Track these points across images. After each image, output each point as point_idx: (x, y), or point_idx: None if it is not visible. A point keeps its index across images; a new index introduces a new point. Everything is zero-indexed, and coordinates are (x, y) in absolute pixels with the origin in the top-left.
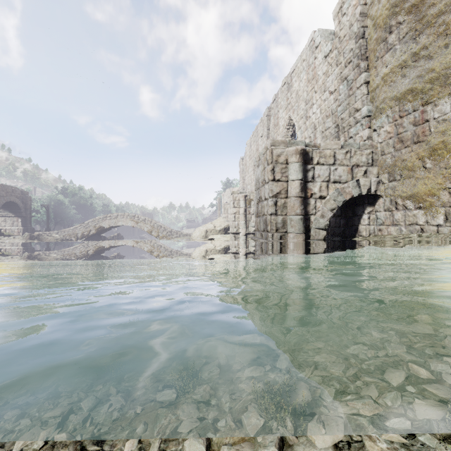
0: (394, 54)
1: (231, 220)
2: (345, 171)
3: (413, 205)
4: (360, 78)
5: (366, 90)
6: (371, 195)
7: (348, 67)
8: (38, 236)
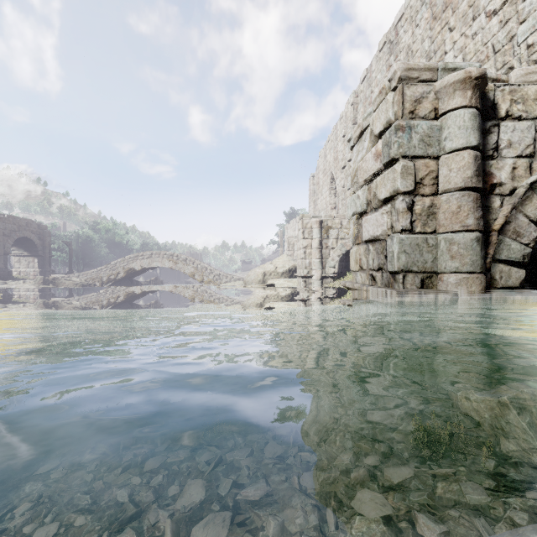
0: None
1: (299, 257)
2: None
3: None
4: None
5: None
6: None
7: None
8: (53, 280)
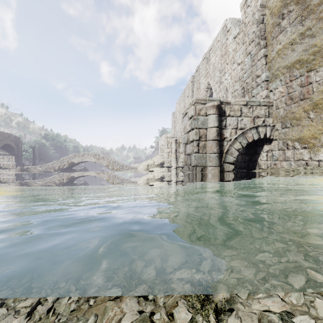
0: (286, 34)
1: (165, 157)
2: (249, 121)
3: (300, 146)
4: (260, 53)
5: (264, 61)
6: (268, 138)
7: (251, 45)
8: (27, 169)
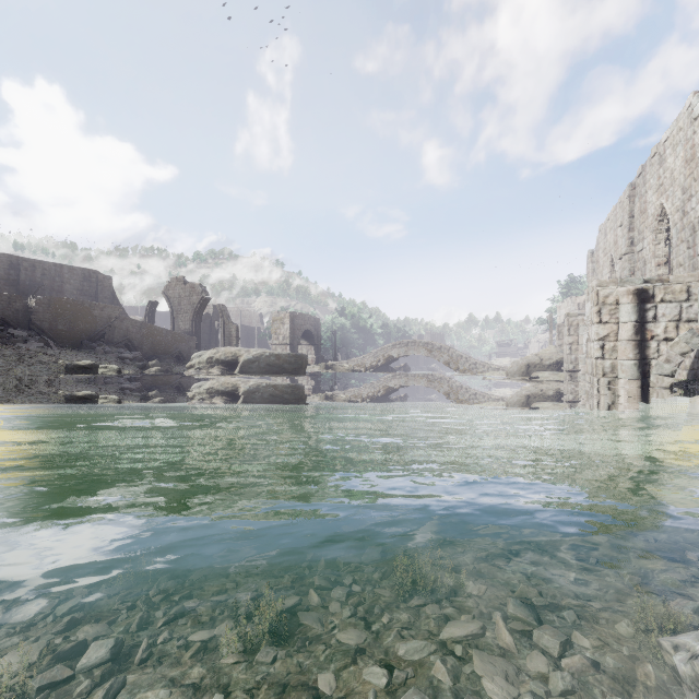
0: None
1: (565, 352)
2: None
3: None
4: None
5: None
6: None
7: None
8: (332, 366)
